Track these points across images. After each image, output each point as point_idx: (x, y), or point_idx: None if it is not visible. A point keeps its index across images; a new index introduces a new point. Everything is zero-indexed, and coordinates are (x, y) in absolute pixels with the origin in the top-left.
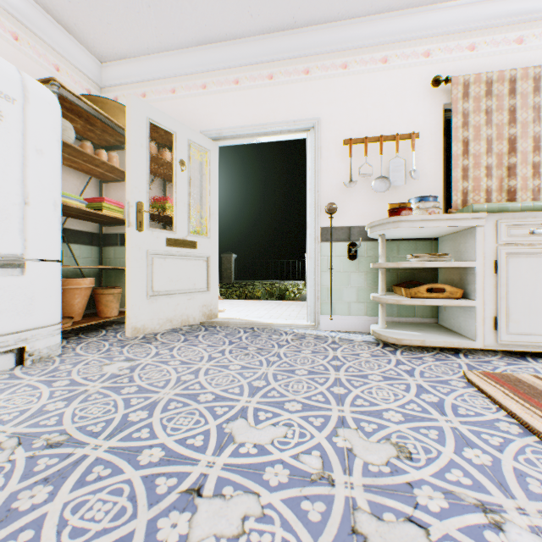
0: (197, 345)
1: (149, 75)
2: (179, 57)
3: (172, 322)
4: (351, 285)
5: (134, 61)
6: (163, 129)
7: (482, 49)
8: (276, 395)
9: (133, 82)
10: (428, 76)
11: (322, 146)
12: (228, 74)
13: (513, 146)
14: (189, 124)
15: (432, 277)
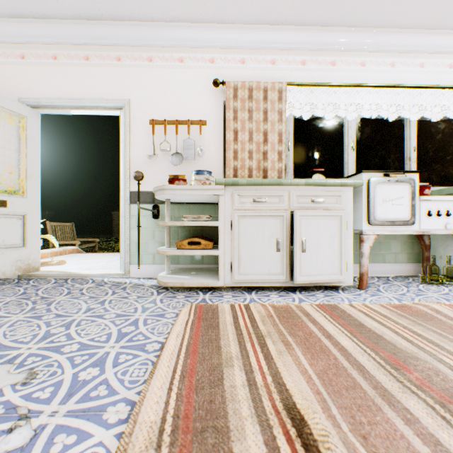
0: None
1: None
2: None
3: None
4: (155, 240)
5: None
6: None
7: (249, 64)
8: None
9: None
10: (213, 78)
11: (132, 124)
12: (47, 49)
13: (266, 138)
14: (7, 90)
15: (216, 233)
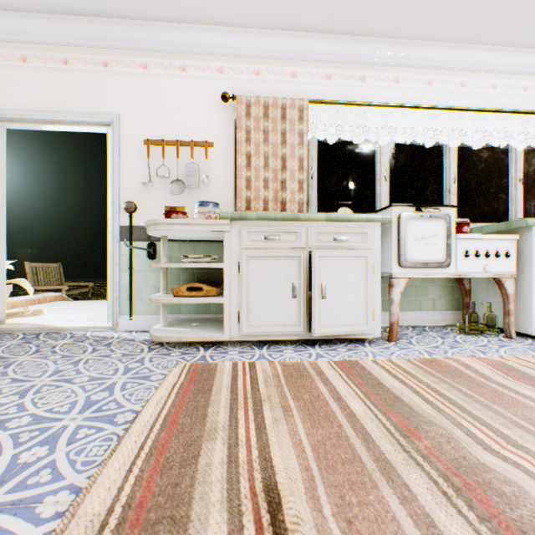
0: None
1: None
2: None
3: None
4: (151, 285)
5: None
6: None
7: (266, 76)
8: None
9: None
10: (222, 91)
11: (122, 144)
12: (14, 48)
13: (285, 164)
14: None
15: None
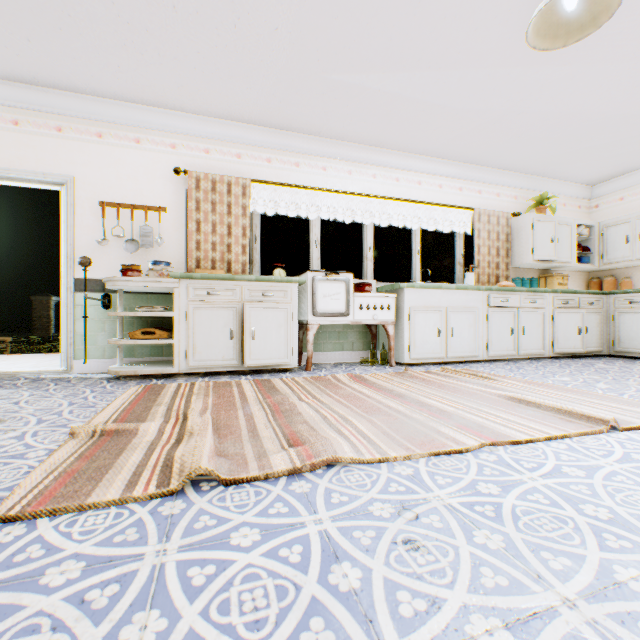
0: None
1: None
2: None
3: None
4: (106, 332)
5: None
6: None
7: (215, 155)
8: None
9: None
10: (175, 164)
11: (77, 203)
12: None
13: (231, 231)
14: None
15: None
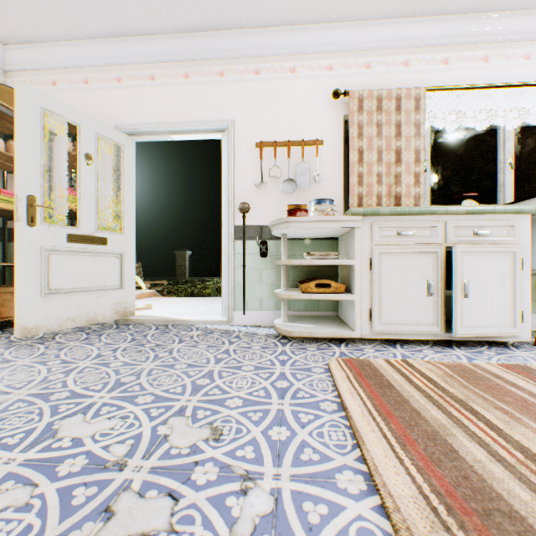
0: (94, 344)
1: (59, 63)
2: (91, 47)
3: (75, 321)
4: (262, 282)
5: (41, 46)
6: (65, 121)
7: (376, 68)
8: (136, 390)
9: (41, 68)
10: (331, 88)
11: (236, 148)
12: (144, 69)
13: (399, 157)
14: (103, 117)
15: (334, 273)
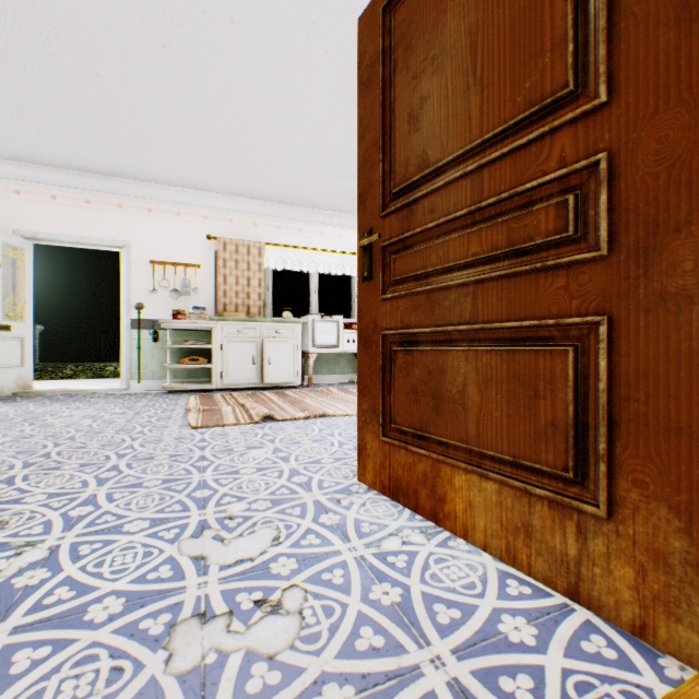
0: (21, 402)
1: None
2: None
3: None
4: (155, 359)
5: None
6: None
7: (237, 224)
8: (84, 408)
9: None
10: (207, 231)
11: (133, 262)
12: (45, 188)
13: (250, 283)
14: (0, 221)
15: (209, 353)
